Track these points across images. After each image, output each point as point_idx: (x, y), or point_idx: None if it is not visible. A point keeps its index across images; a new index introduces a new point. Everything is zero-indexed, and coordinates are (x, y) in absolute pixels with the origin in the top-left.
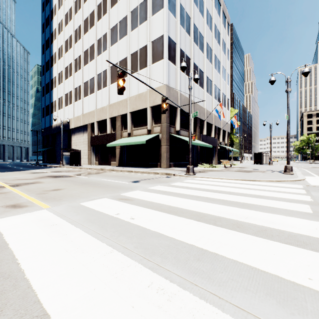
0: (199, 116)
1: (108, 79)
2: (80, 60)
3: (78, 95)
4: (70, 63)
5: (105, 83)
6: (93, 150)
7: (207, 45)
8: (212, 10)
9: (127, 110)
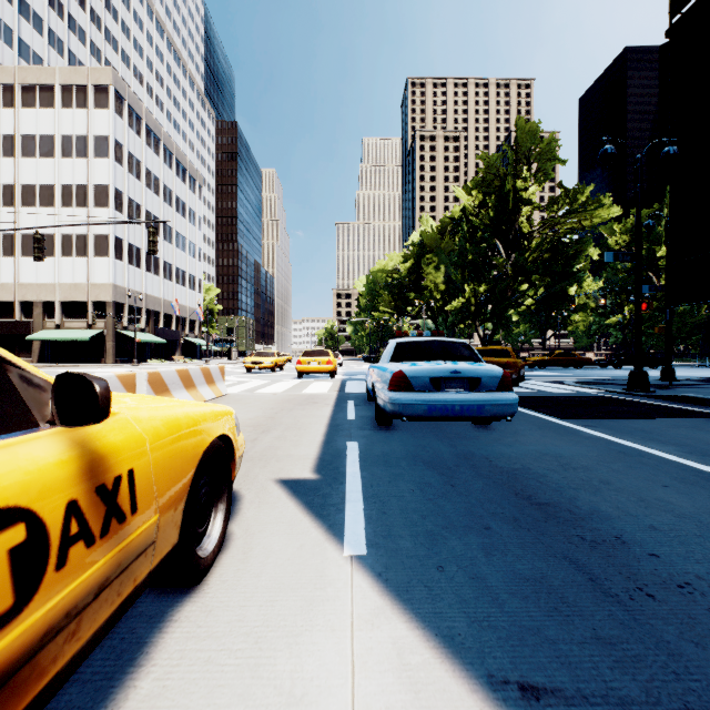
0: (154, 308)
1: (17, 249)
2: None
3: None
4: None
5: (9, 251)
6: None
7: (166, 225)
8: (173, 181)
9: (55, 297)
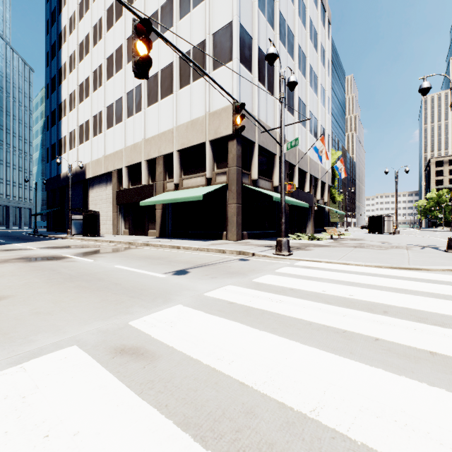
0: (288, 159)
1: (143, 99)
2: (102, 72)
3: (98, 127)
4: (86, 77)
5: (139, 106)
6: (122, 211)
7: (299, 49)
8: None
9: (173, 147)
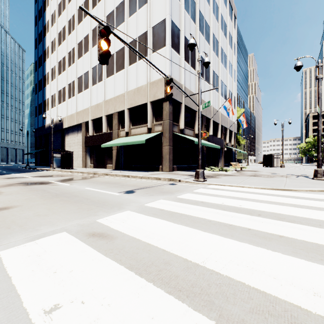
0: (205, 114)
1: (104, 72)
2: (74, 53)
3: (72, 92)
4: (63, 56)
5: (100, 77)
6: (88, 151)
7: (213, 36)
8: None
9: (124, 106)
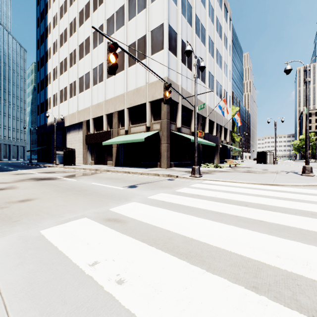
0: (201, 113)
1: (104, 73)
2: (76, 54)
3: (73, 91)
4: (64, 57)
5: (101, 77)
6: (89, 148)
7: (209, 38)
8: (214, 2)
9: (124, 106)
